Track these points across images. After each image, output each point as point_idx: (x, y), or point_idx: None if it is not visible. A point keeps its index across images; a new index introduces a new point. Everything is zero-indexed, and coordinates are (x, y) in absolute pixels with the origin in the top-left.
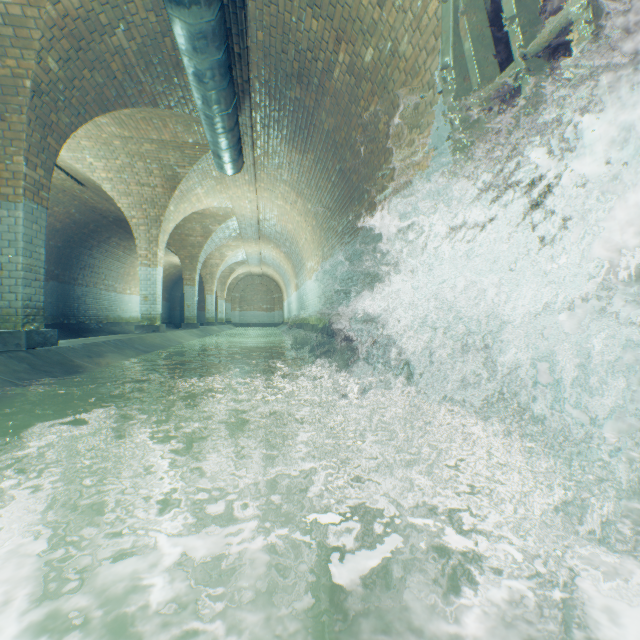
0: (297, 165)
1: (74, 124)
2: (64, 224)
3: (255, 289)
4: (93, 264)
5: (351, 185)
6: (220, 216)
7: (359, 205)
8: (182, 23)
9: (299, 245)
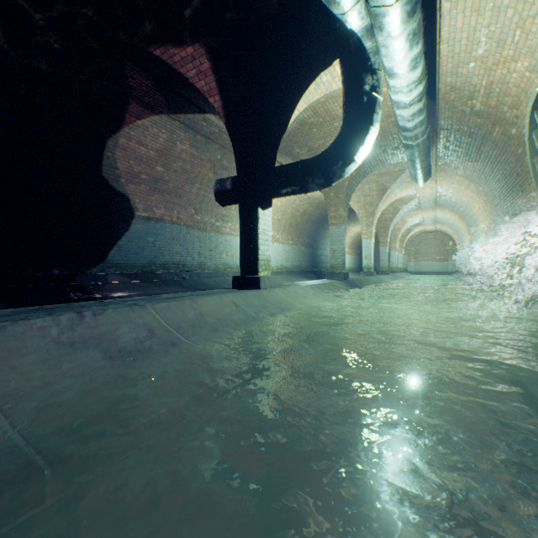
0: (469, 168)
1: (354, 188)
2: (316, 218)
3: (428, 243)
4: (324, 237)
5: (510, 183)
6: (405, 199)
7: (516, 197)
8: (410, 151)
9: (472, 211)
